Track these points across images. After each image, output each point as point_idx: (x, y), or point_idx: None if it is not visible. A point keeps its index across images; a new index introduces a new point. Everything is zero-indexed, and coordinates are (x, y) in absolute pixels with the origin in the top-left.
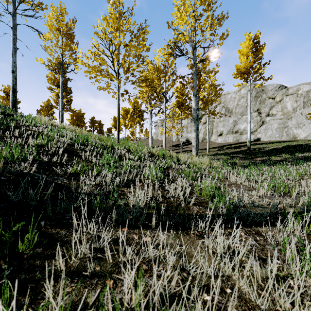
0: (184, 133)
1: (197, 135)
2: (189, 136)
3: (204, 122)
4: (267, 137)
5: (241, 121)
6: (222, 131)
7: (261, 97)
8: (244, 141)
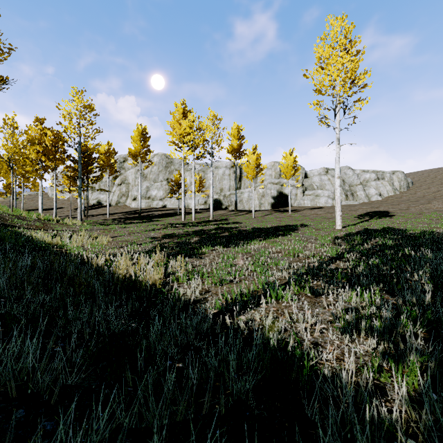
0: (95, 194)
1: (87, 204)
2: (102, 197)
3: (119, 183)
4: (171, 205)
5: (153, 188)
6: (137, 196)
7: (170, 168)
8: (154, 207)
